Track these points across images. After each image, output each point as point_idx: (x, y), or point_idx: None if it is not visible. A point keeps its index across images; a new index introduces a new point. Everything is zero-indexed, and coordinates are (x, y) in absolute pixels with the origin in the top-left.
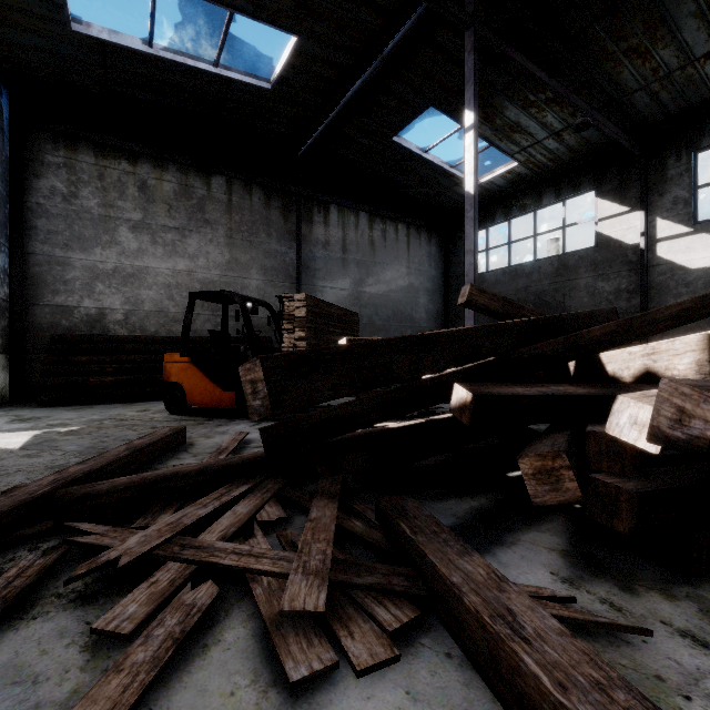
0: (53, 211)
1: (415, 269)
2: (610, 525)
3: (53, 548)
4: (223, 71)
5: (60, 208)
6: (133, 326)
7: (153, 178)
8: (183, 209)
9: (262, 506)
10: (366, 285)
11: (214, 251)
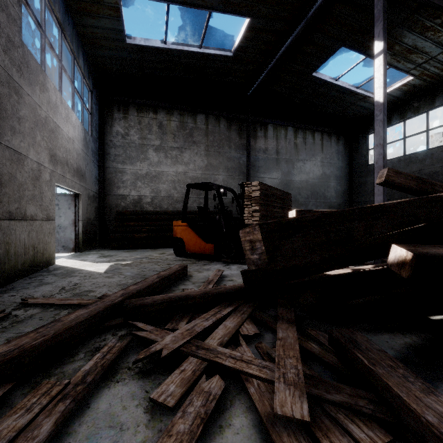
0: (117, 144)
1: (327, 162)
2: None
3: (124, 335)
4: (204, 50)
5: (120, 142)
6: (155, 205)
7: (166, 120)
8: (181, 136)
9: (242, 323)
10: (292, 175)
11: (198, 159)
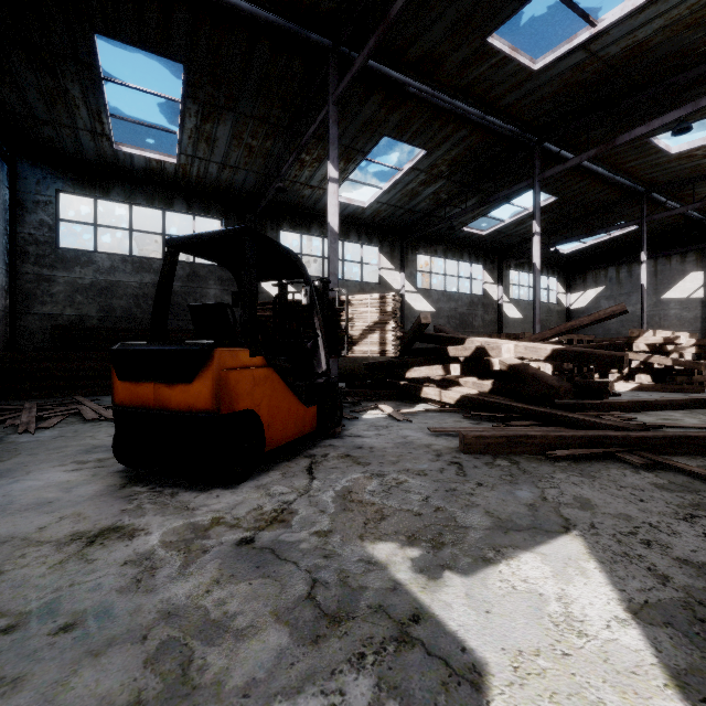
0: None
1: None
2: None
3: None
4: None
5: None
6: None
7: None
8: None
9: None
10: None
11: None
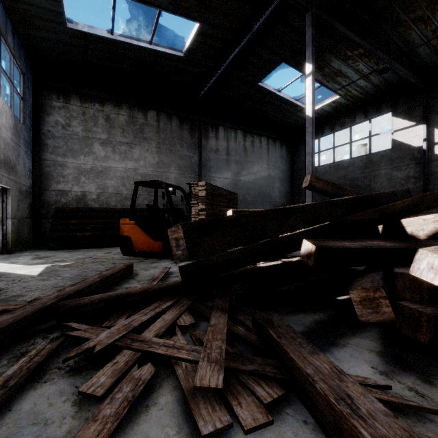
0: (57, 134)
1: (272, 165)
2: (414, 337)
3: (56, 338)
4: (154, 47)
5: (60, 132)
6: (102, 202)
7: (113, 113)
8: (131, 131)
9: (180, 315)
10: (241, 176)
11: (149, 156)
